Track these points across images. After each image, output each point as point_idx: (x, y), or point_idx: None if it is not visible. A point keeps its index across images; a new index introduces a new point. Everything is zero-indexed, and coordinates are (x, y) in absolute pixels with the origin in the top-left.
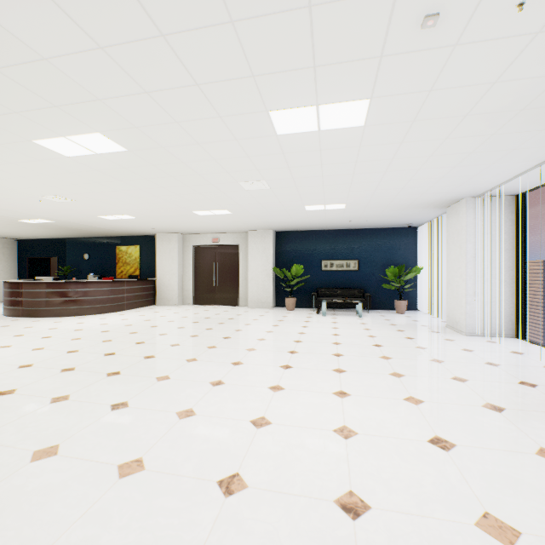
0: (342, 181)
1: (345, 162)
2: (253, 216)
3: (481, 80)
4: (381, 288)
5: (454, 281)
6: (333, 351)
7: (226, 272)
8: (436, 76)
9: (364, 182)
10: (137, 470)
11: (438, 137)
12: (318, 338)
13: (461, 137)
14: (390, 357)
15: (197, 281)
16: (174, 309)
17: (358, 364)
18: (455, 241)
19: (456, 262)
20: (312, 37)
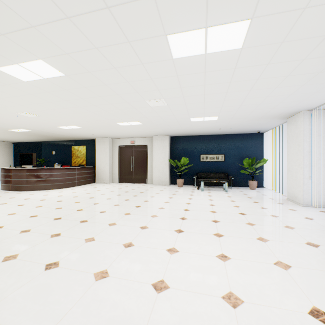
0: (218, 99)
1: (222, 82)
2: (156, 126)
3: None
4: (239, 172)
5: (293, 168)
6: (211, 218)
7: (139, 162)
8: None
9: (233, 99)
10: None
11: (297, 58)
12: (200, 207)
13: (316, 58)
14: (253, 223)
15: (121, 168)
16: (106, 186)
17: (232, 230)
18: (294, 141)
19: (294, 155)
20: None
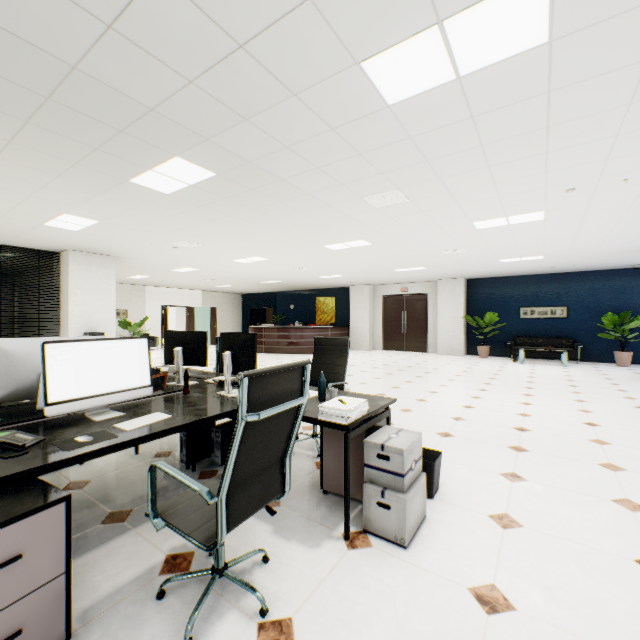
0: (534, 243)
1: (533, 234)
2: (445, 269)
3: (626, 196)
4: (598, 338)
5: None
6: (525, 385)
7: (414, 319)
8: (588, 200)
9: (556, 242)
10: (409, 411)
11: (614, 216)
12: (512, 378)
13: (637, 214)
14: (581, 392)
15: (385, 328)
16: (368, 352)
17: (546, 394)
18: None
19: None
20: (500, 202)
